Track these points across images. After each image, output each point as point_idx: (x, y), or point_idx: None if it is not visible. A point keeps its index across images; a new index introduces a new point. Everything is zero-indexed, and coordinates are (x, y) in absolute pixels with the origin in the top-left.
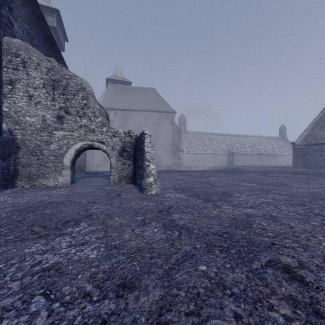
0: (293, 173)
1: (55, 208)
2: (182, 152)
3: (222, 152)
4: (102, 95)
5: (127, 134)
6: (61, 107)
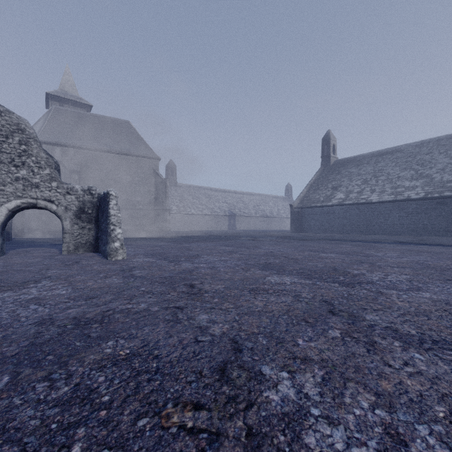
0: (282, 237)
1: (1, 276)
2: (168, 213)
3: (222, 213)
4: (40, 119)
5: (87, 191)
6: None
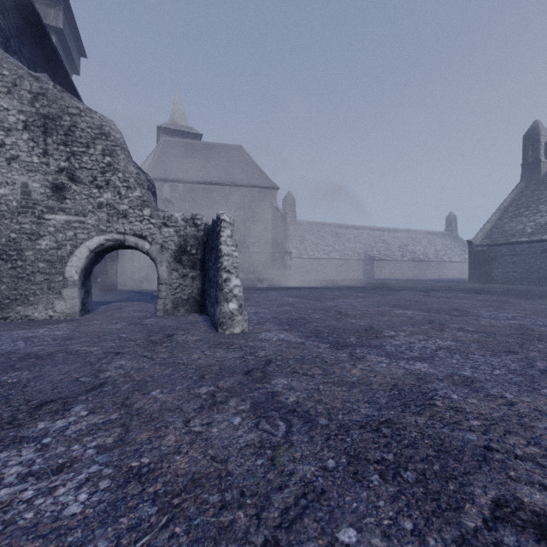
0: (473, 292)
1: (29, 370)
2: (288, 256)
3: (355, 257)
4: (150, 155)
5: (190, 221)
6: (61, 168)
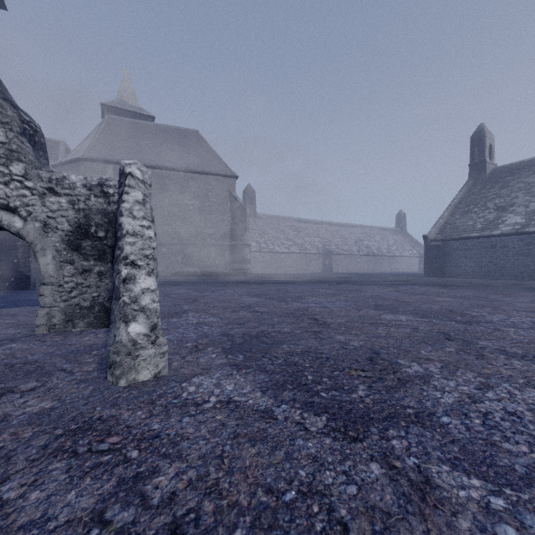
0: (441, 287)
1: None
2: (248, 249)
3: (314, 251)
4: (91, 133)
5: (96, 189)
6: None
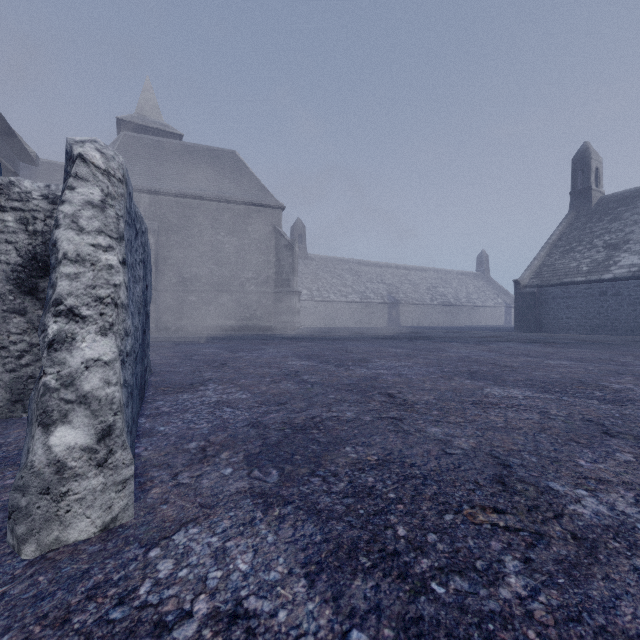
0: (544, 345)
1: None
2: (297, 297)
3: (378, 300)
4: None
5: None
6: None
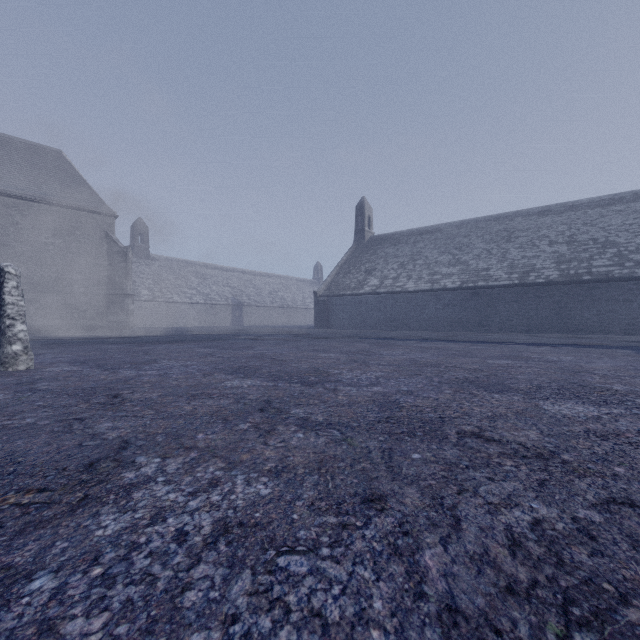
0: (296, 335)
1: None
2: (131, 300)
3: (222, 301)
4: None
5: None
6: None
